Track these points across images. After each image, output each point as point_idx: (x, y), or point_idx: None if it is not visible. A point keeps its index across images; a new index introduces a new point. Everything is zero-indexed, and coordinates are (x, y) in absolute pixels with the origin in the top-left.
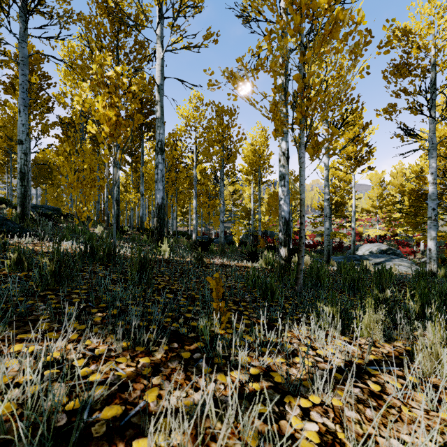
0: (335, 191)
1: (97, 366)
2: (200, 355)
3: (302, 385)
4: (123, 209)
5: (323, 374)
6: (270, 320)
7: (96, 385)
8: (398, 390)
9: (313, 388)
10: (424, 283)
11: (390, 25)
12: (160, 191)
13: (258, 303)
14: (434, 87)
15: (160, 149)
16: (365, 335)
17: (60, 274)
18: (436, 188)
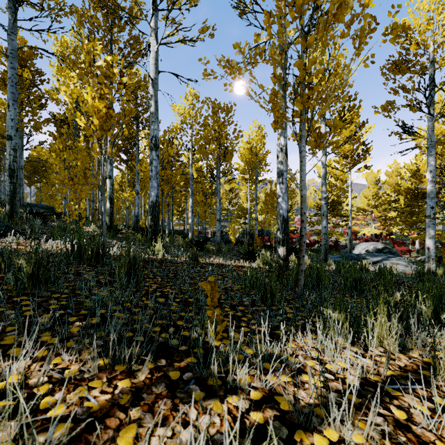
0: (331, 189)
1: (63, 394)
2: (192, 375)
3: (314, 416)
4: (119, 208)
5: (336, 397)
6: (271, 328)
7: (56, 424)
8: (429, 419)
9: (329, 420)
10: (429, 283)
11: (396, 11)
12: (155, 189)
13: (256, 307)
14: (432, 84)
15: (155, 145)
16: (377, 344)
17: (38, 277)
18: (434, 186)
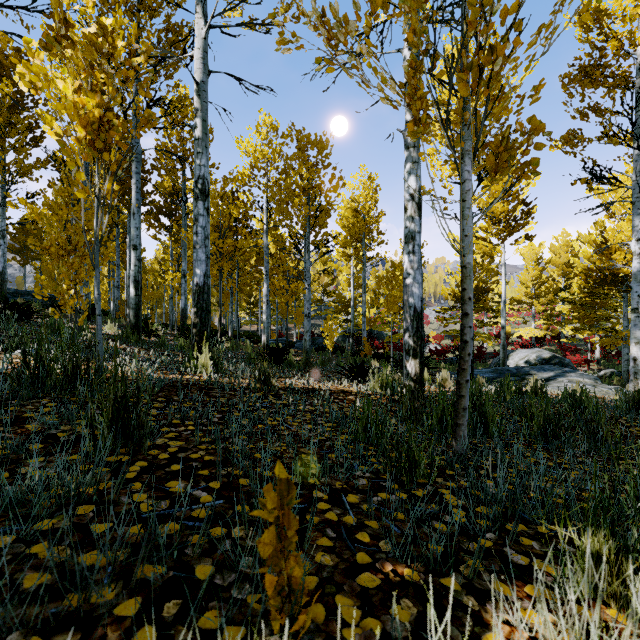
0: (475, 271)
1: None
2: None
3: None
4: (160, 299)
5: None
6: (429, 567)
7: None
8: None
9: None
10: None
11: None
12: (202, 263)
13: (384, 494)
14: None
15: (202, 191)
16: None
17: None
18: None
